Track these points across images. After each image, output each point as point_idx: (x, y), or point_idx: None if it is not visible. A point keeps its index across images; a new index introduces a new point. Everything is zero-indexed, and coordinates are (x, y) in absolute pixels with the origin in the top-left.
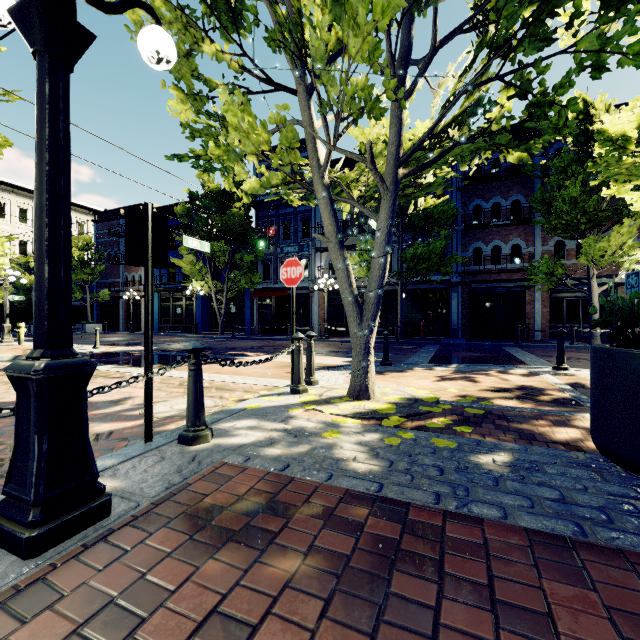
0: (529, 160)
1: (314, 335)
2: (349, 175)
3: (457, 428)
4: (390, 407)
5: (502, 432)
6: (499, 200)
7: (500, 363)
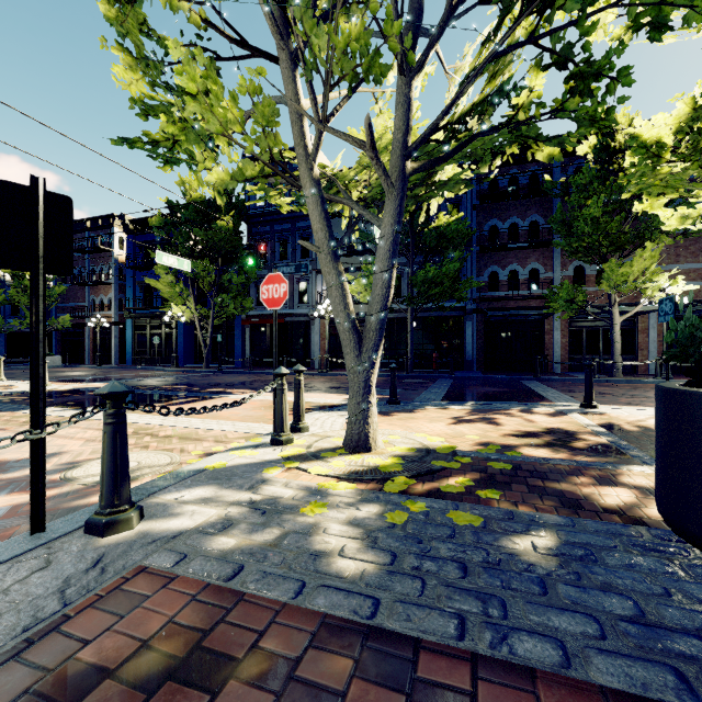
0: (561, 159)
1: (303, 370)
2: (347, 173)
3: (481, 493)
4: (395, 462)
5: (537, 496)
6: (516, 220)
7: (521, 400)
